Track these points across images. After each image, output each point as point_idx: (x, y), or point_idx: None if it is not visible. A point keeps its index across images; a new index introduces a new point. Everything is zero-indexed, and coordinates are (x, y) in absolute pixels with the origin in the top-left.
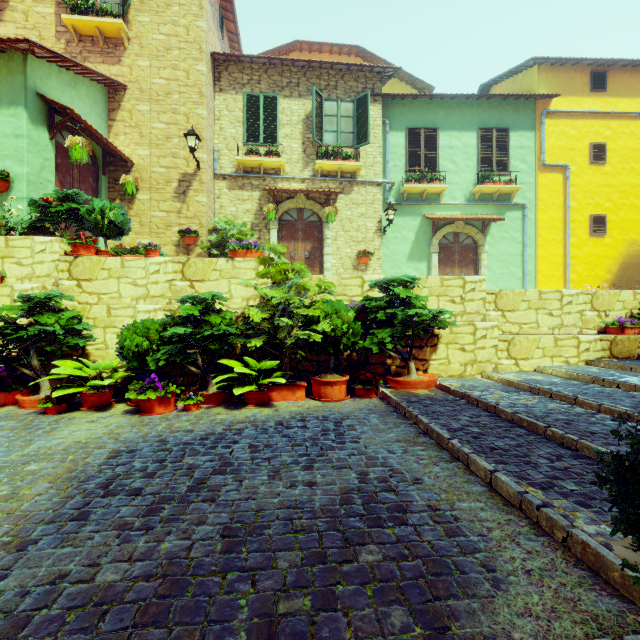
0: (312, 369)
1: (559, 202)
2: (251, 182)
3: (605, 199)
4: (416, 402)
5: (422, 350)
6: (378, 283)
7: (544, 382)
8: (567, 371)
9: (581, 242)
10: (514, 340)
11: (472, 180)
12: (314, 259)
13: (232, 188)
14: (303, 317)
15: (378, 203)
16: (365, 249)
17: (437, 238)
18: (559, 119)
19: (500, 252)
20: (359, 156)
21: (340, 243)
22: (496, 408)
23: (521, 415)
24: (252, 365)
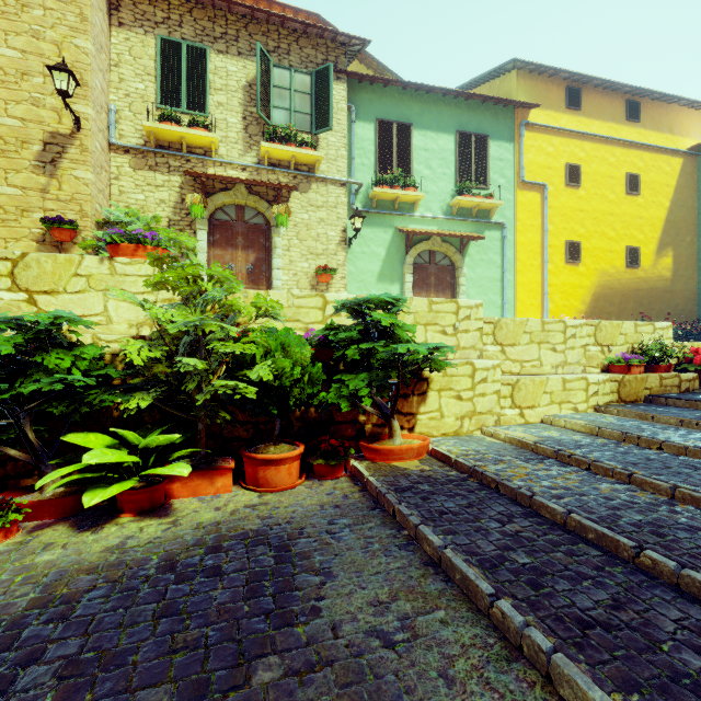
0: (246, 435)
1: (537, 224)
2: (168, 162)
3: (579, 225)
4: (409, 490)
5: (407, 400)
6: (347, 304)
7: (568, 443)
8: (586, 424)
9: (558, 269)
10: (519, 383)
11: (450, 191)
12: (259, 274)
13: (138, 167)
14: (227, 356)
15: (342, 207)
16: (326, 264)
17: (411, 256)
18: (537, 133)
19: (479, 276)
20: (319, 145)
21: (294, 255)
22: (533, 500)
23: (581, 518)
24: (133, 440)
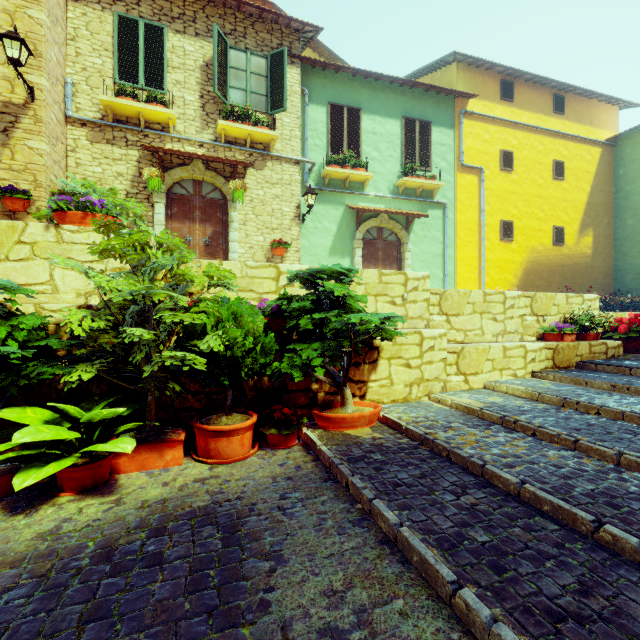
0: (199, 406)
1: (475, 204)
2: (126, 136)
3: (512, 206)
4: (361, 460)
5: (359, 368)
6: (300, 275)
7: (512, 408)
8: (526, 389)
9: (493, 246)
10: (464, 351)
11: (396, 172)
12: (216, 247)
13: (96, 140)
14: (176, 326)
15: (296, 185)
16: (281, 238)
17: (361, 232)
18: (475, 121)
19: (423, 251)
20: (274, 125)
21: (250, 229)
22: (485, 469)
23: (535, 489)
24: (75, 414)
